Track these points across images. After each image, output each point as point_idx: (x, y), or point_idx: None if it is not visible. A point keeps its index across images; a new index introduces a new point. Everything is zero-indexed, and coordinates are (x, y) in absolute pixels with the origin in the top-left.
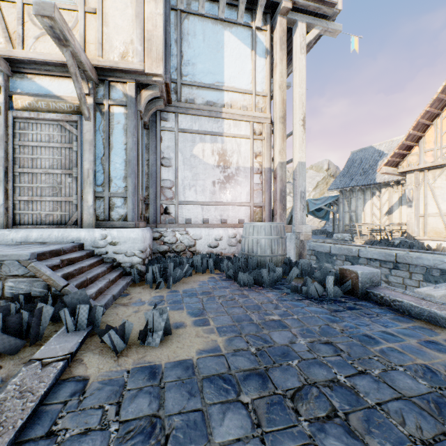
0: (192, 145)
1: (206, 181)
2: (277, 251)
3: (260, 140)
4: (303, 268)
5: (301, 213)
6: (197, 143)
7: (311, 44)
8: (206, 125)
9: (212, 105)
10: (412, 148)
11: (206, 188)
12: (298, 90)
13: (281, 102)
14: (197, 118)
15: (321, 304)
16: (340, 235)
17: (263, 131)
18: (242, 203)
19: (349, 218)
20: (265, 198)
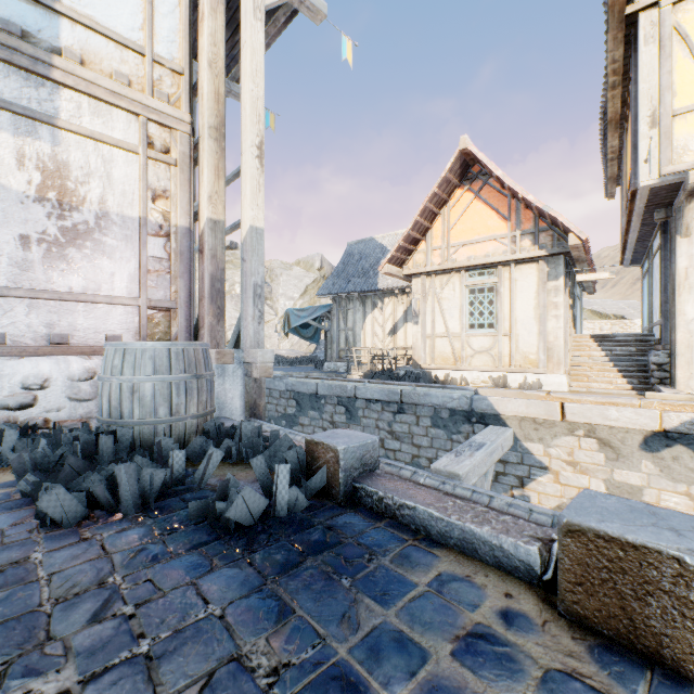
0: None
1: None
2: (185, 409)
3: (167, 164)
4: (244, 441)
5: (256, 326)
6: None
7: (280, 23)
8: None
9: (17, 35)
10: (419, 243)
11: None
12: (250, 86)
13: (213, 97)
14: None
15: (253, 548)
16: (333, 365)
17: (174, 146)
18: (117, 297)
19: (345, 339)
20: (179, 292)
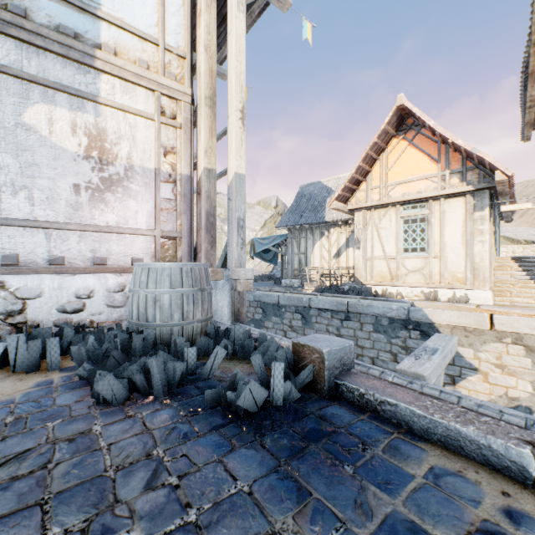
0: (21, 103)
1: (58, 182)
2: (192, 315)
3: (174, 127)
4: (237, 341)
5: (239, 251)
6: (35, 101)
7: (255, 14)
8: (58, 72)
9: (71, 36)
10: (361, 184)
11: (58, 196)
12: (235, 64)
13: (208, 74)
14: (35, 52)
15: (261, 432)
16: (289, 281)
17: (179, 113)
18: (140, 229)
19: (298, 261)
20: (183, 225)
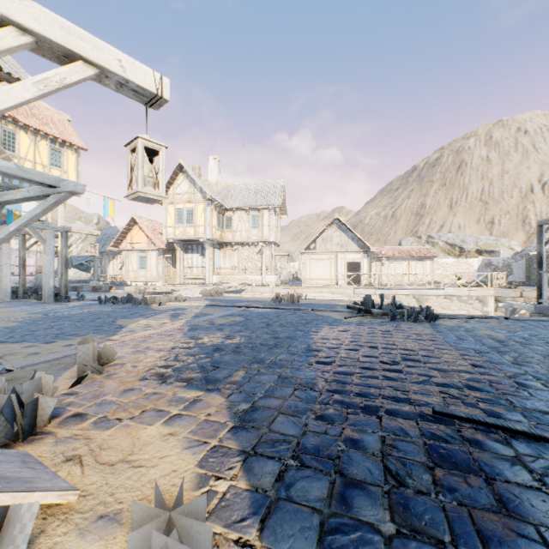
0: None
1: (13, 256)
2: None
3: None
4: None
5: None
6: None
7: None
8: None
9: None
10: (124, 240)
11: (13, 259)
12: (61, 220)
13: None
14: None
15: None
16: (95, 282)
17: None
18: (32, 265)
19: (101, 271)
20: None
